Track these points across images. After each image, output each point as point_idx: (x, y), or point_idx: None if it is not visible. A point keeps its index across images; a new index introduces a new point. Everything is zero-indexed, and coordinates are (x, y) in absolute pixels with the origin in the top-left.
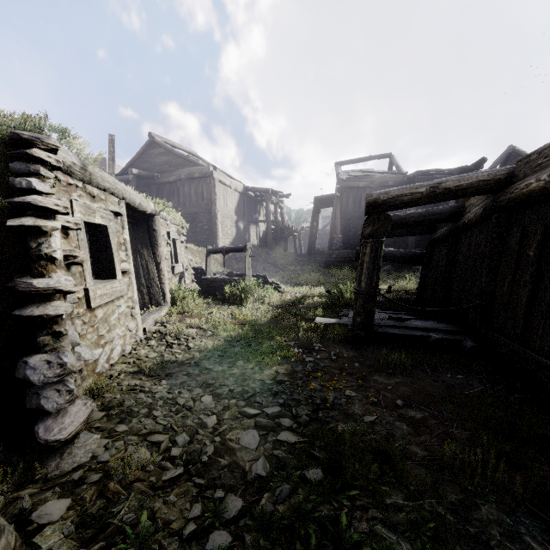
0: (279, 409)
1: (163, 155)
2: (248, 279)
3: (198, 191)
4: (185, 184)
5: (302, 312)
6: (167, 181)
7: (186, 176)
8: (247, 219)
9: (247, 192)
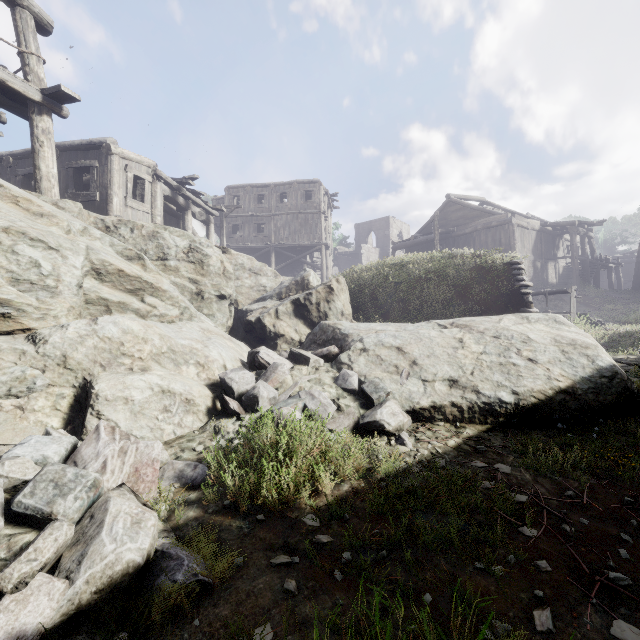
0: (635, 362)
1: (459, 211)
2: (573, 316)
3: (495, 238)
4: (481, 234)
5: (638, 338)
6: (462, 233)
7: (483, 226)
8: (544, 257)
9: (543, 228)
